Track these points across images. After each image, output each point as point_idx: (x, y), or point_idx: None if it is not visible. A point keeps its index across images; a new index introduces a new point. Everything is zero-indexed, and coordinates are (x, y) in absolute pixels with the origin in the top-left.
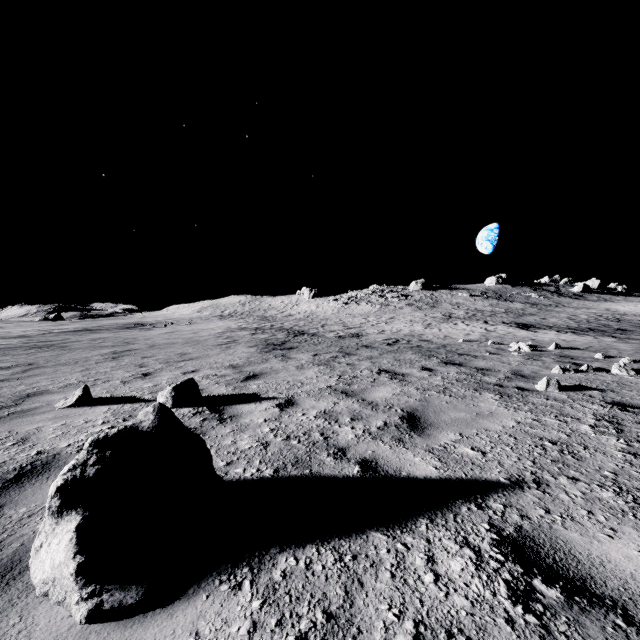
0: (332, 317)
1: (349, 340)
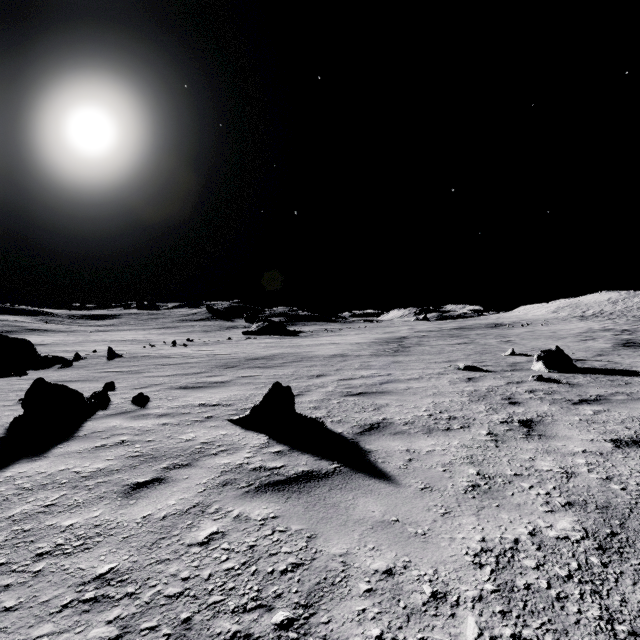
0: None
1: None
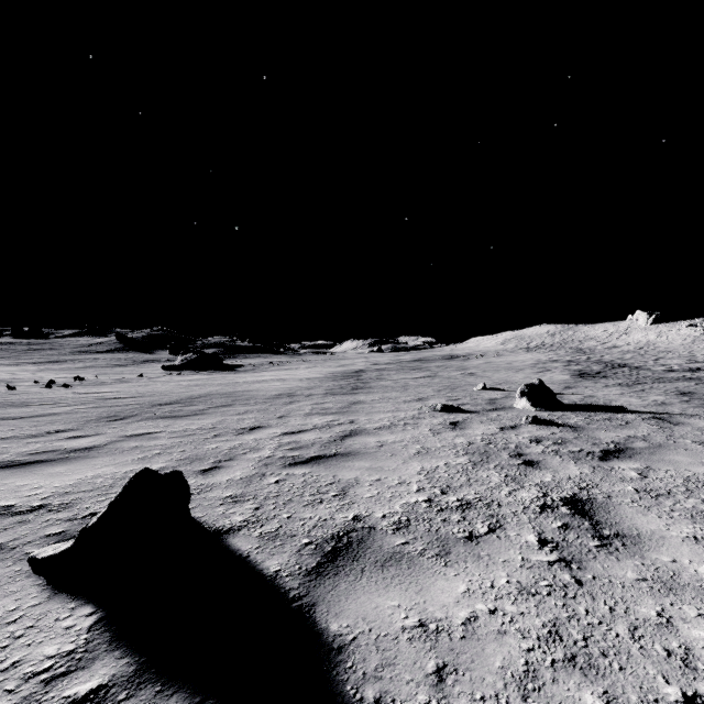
0: (678, 349)
1: (677, 373)
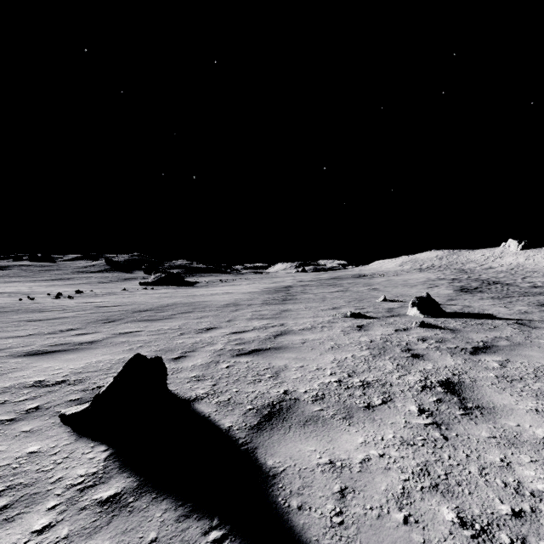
0: (542, 269)
1: (540, 289)
